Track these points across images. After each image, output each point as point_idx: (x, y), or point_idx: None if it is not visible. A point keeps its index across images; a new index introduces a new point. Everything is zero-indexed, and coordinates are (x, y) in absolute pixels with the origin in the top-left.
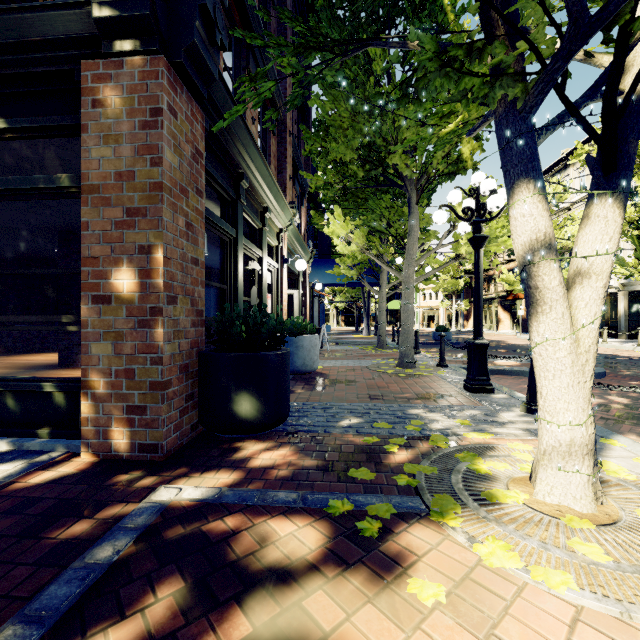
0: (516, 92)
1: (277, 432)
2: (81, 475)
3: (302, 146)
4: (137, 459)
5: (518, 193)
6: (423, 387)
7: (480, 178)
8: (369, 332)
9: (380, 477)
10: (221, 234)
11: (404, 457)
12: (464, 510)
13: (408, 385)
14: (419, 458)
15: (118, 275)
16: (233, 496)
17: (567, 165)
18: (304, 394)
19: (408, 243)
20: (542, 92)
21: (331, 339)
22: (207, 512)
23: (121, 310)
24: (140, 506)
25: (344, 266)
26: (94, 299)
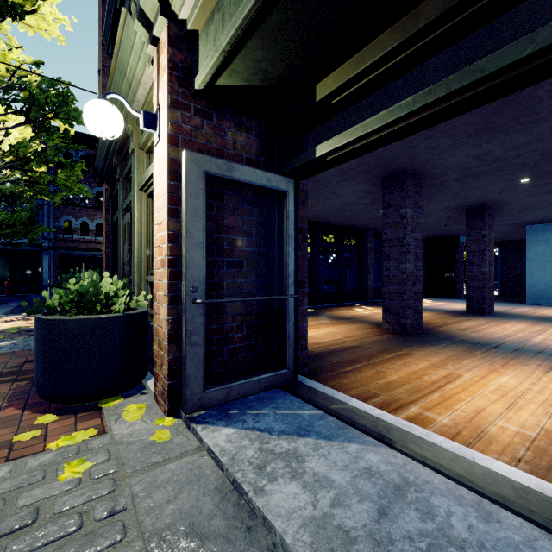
0: None
1: None
2: None
3: None
4: None
5: None
6: None
7: None
8: None
9: (4, 333)
10: None
11: None
12: None
13: None
14: None
15: None
16: None
17: None
18: None
19: None
20: None
21: None
22: None
23: None
24: None
25: None
26: None
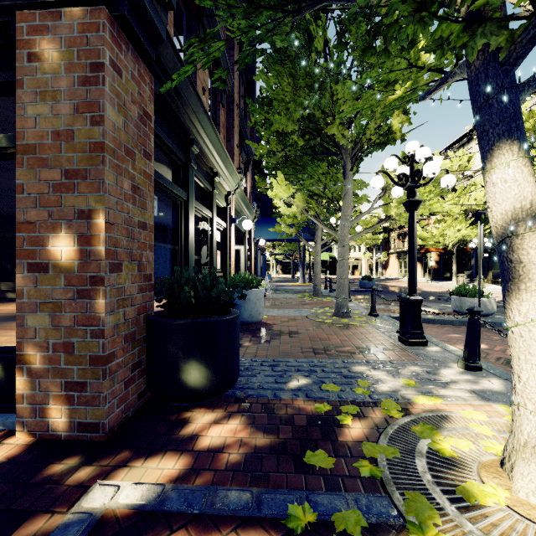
0: (500, 41)
1: (226, 397)
2: (10, 464)
3: (247, 119)
4: (76, 439)
5: (498, 156)
6: (361, 339)
7: (414, 146)
8: (304, 280)
9: (339, 462)
10: (172, 197)
11: (359, 431)
12: (444, 519)
13: (347, 336)
14: (375, 432)
15: (56, 241)
16: (177, 499)
17: (470, 140)
18: (251, 348)
19: (343, 205)
20: (532, 40)
21: (272, 287)
22: (145, 526)
23: (59, 279)
24: (66, 519)
25: (284, 225)
26: (30, 267)
